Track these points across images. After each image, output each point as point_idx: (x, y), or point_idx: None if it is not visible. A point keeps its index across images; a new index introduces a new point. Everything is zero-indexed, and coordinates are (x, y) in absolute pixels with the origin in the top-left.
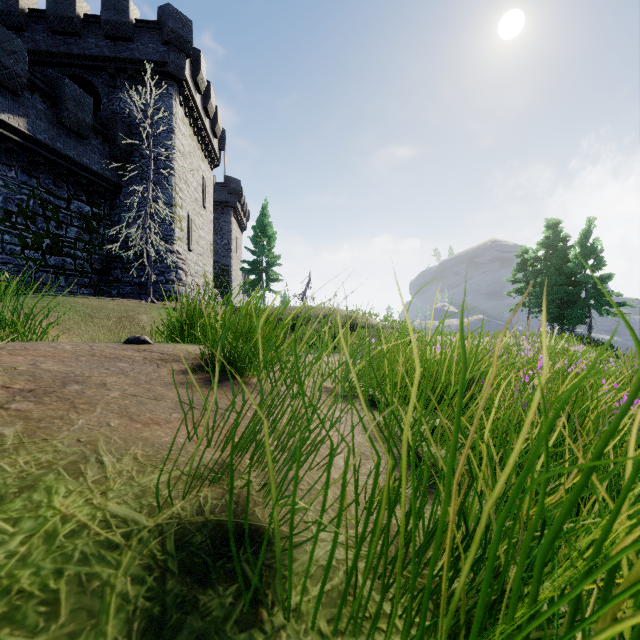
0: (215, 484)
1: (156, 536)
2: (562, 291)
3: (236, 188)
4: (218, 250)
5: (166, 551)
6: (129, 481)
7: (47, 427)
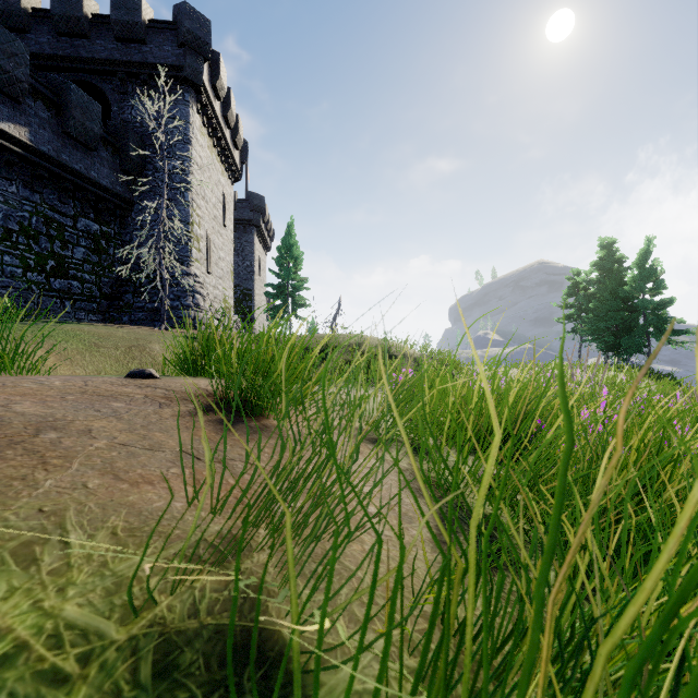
0: (217, 568)
1: (127, 656)
2: (618, 317)
3: (259, 205)
4: (240, 273)
5: (139, 681)
6: (100, 569)
7: (1, 492)
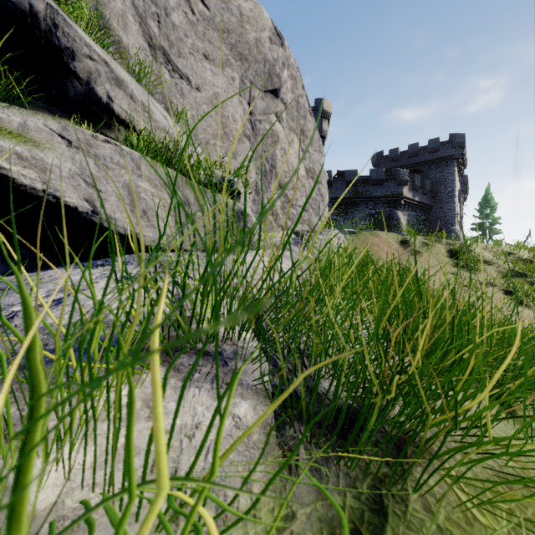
0: None
1: None
2: None
3: (465, 180)
4: None
5: None
6: None
7: None
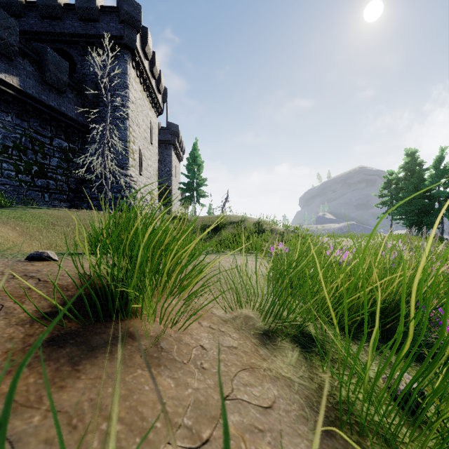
0: None
1: None
2: (419, 203)
3: (175, 130)
4: (162, 175)
5: None
6: None
7: None
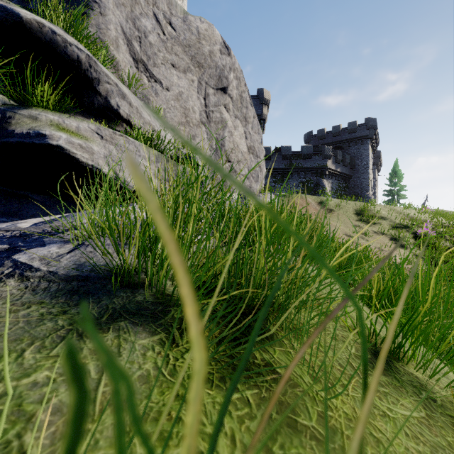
0: None
1: None
2: None
3: (378, 155)
4: None
5: None
6: None
7: None
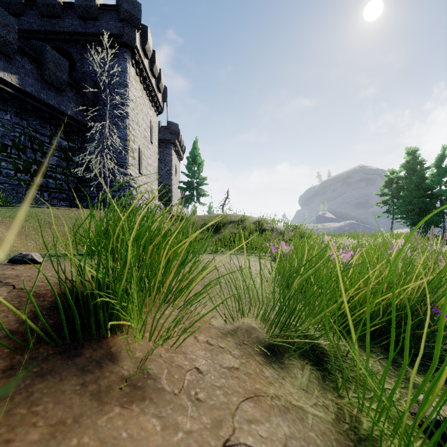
0: None
1: None
2: (421, 202)
3: (175, 130)
4: (162, 174)
5: None
6: None
7: None
